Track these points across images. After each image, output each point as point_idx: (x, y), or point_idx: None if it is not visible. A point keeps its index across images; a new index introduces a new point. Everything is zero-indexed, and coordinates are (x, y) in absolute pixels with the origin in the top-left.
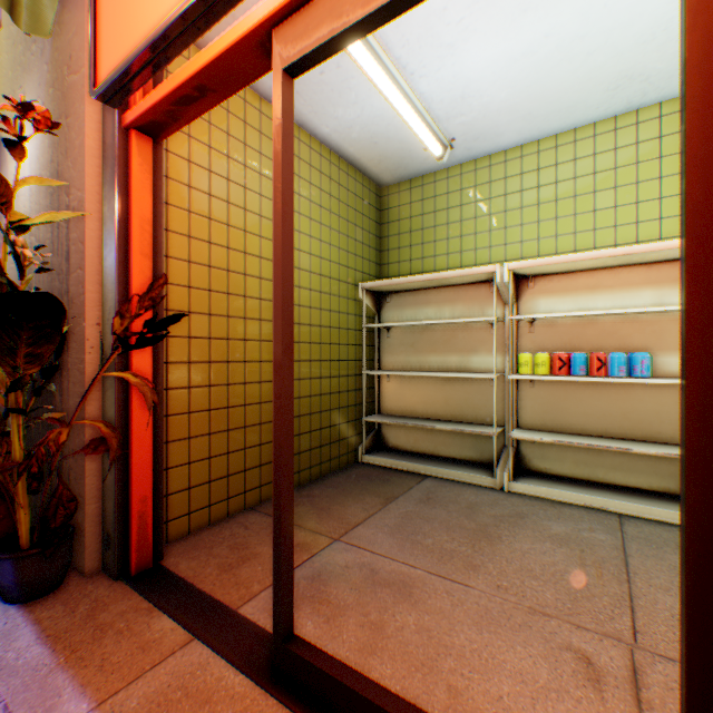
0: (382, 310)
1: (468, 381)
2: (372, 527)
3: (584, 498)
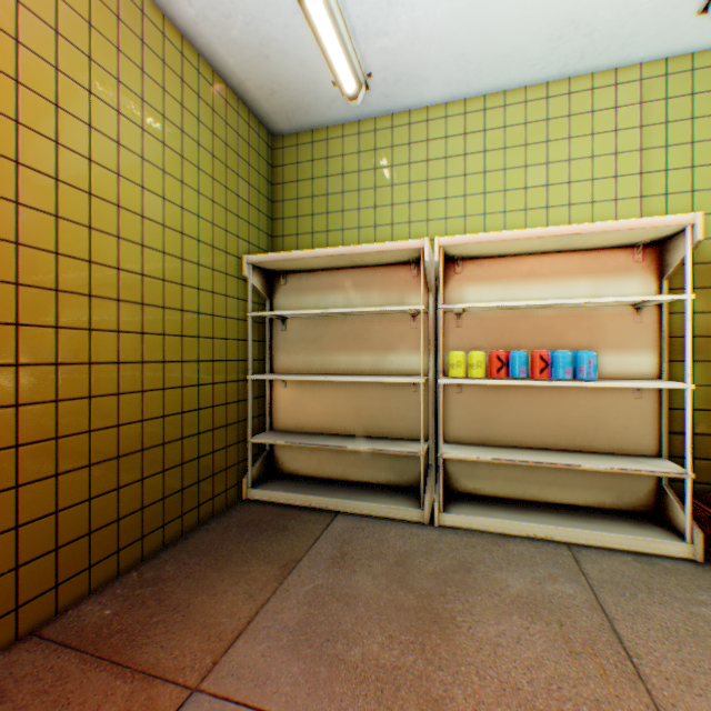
0: (276, 295)
1: (385, 386)
2: (262, 639)
3: (527, 527)
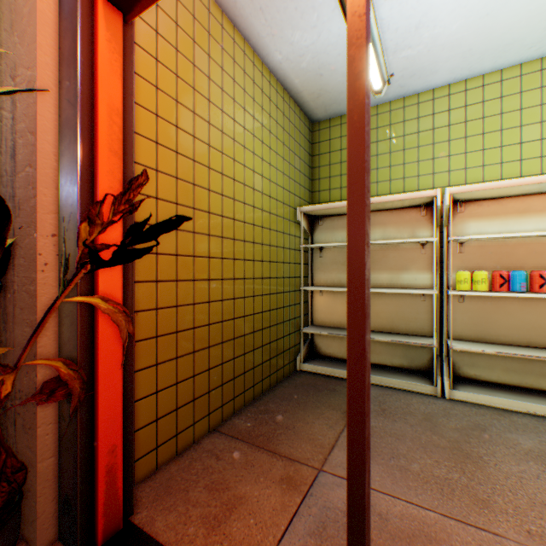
0: (315, 232)
1: (399, 296)
2: None
3: (527, 406)
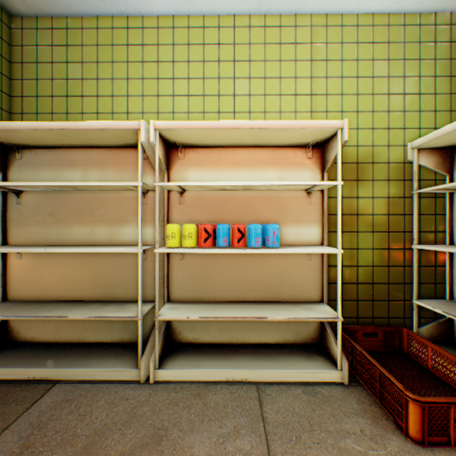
0: (11, 168)
1: (119, 255)
2: None
3: (228, 373)
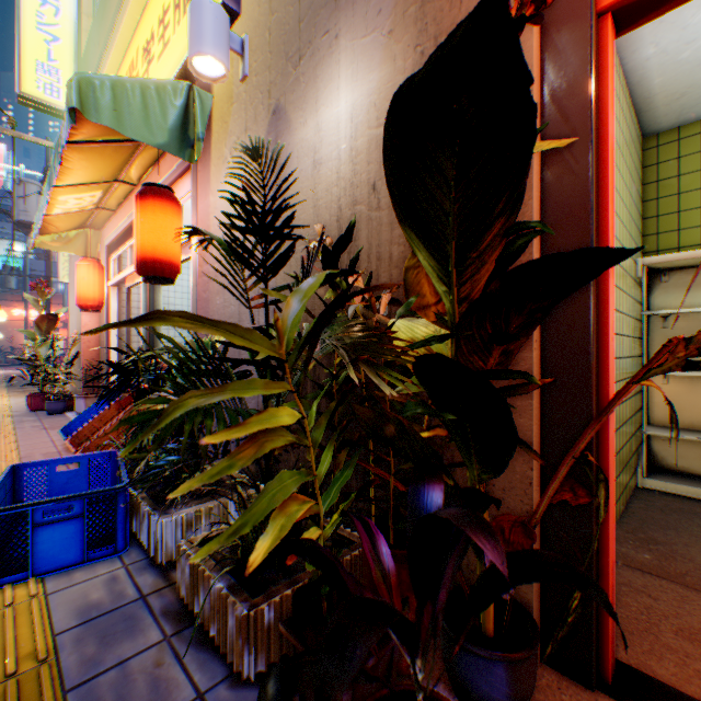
0: (651, 292)
1: None
2: None
3: None
